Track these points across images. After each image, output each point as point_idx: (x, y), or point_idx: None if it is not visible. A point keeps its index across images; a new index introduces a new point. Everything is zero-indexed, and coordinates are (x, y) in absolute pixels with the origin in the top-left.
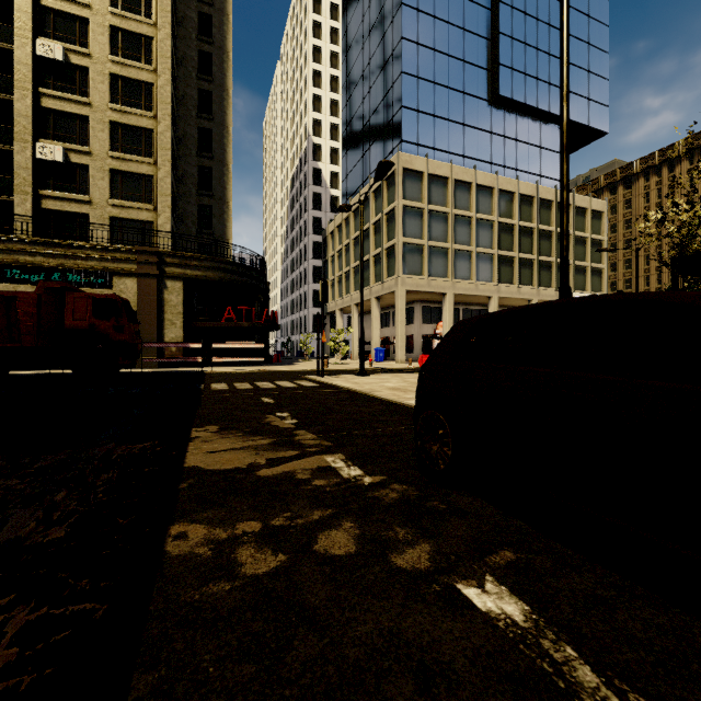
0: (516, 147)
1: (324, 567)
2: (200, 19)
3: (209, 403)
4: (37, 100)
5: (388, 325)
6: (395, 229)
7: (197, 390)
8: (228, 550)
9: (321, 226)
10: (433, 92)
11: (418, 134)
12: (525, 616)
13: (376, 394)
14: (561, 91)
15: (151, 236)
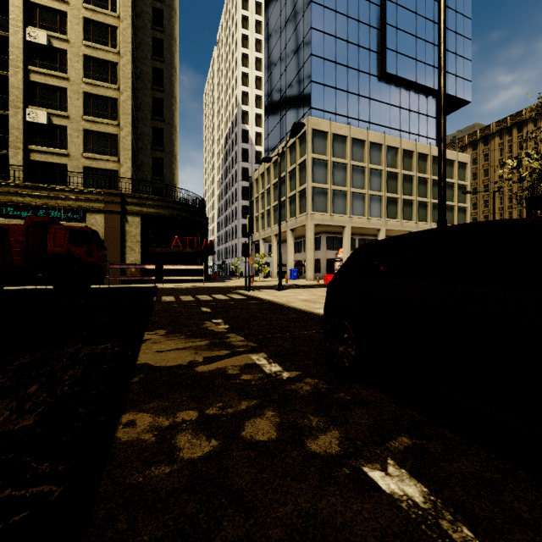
0: (399, 113)
1: (250, 452)
2: (154, 13)
3: (160, 312)
4: (27, 75)
5: (300, 251)
6: (306, 176)
7: (151, 301)
8: (169, 436)
9: (248, 174)
10: (335, 70)
11: (324, 102)
12: (424, 497)
13: (291, 305)
14: (439, 63)
15: (116, 181)
